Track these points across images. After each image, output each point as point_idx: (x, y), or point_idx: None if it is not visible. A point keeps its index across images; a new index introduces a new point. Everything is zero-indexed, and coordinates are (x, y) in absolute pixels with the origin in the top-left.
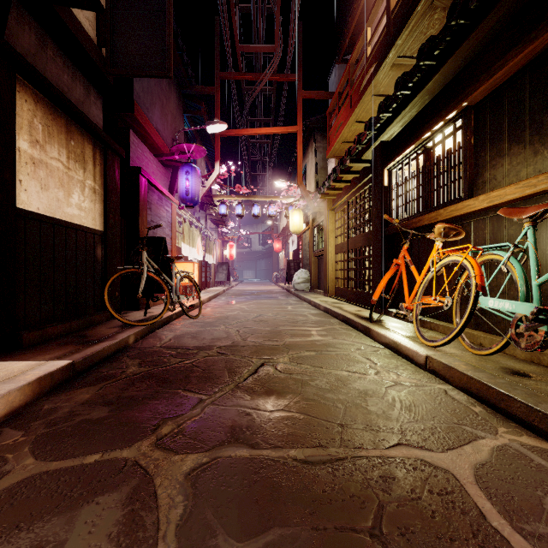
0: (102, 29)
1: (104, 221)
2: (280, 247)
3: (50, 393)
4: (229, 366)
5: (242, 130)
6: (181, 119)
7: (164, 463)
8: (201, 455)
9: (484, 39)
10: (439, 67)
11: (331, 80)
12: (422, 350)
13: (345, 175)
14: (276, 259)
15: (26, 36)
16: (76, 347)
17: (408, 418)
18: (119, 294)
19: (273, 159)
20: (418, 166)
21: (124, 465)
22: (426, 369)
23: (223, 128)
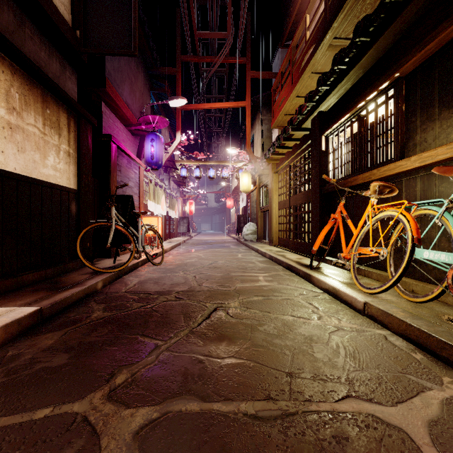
0: (76, 13)
1: (78, 181)
2: (232, 204)
3: (17, 338)
4: (185, 311)
5: (200, 105)
6: (147, 95)
7: (114, 419)
8: (152, 409)
9: (415, 15)
10: (373, 42)
11: (275, 62)
12: (360, 296)
13: (287, 141)
14: (228, 214)
15: (4, 15)
16: (47, 293)
17: (353, 366)
18: (92, 244)
19: (226, 130)
20: (352, 132)
21: (73, 421)
22: (365, 314)
23: (183, 103)
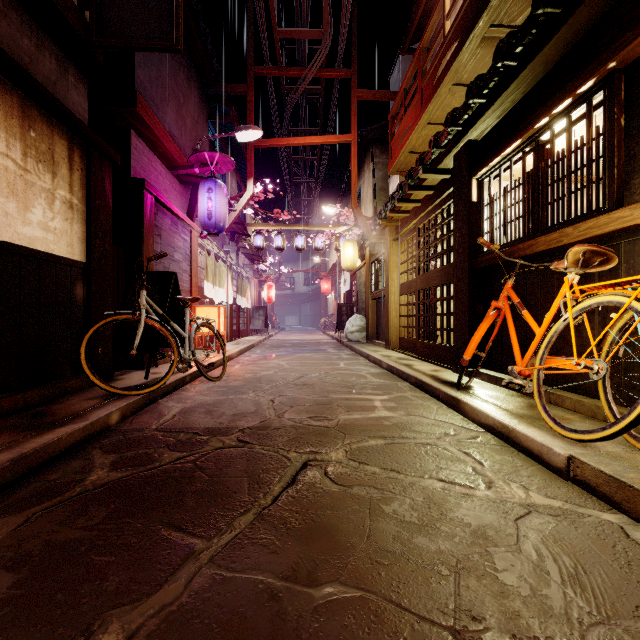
0: None
1: (87, 248)
2: (329, 287)
3: None
4: (252, 469)
5: (282, 139)
6: (204, 126)
7: None
8: None
9: None
10: (569, 13)
11: (394, 77)
12: (558, 445)
13: (415, 191)
14: (324, 303)
15: None
16: (15, 436)
17: (587, 610)
18: (111, 348)
19: (321, 180)
20: (525, 170)
21: None
22: (569, 477)
23: (256, 136)
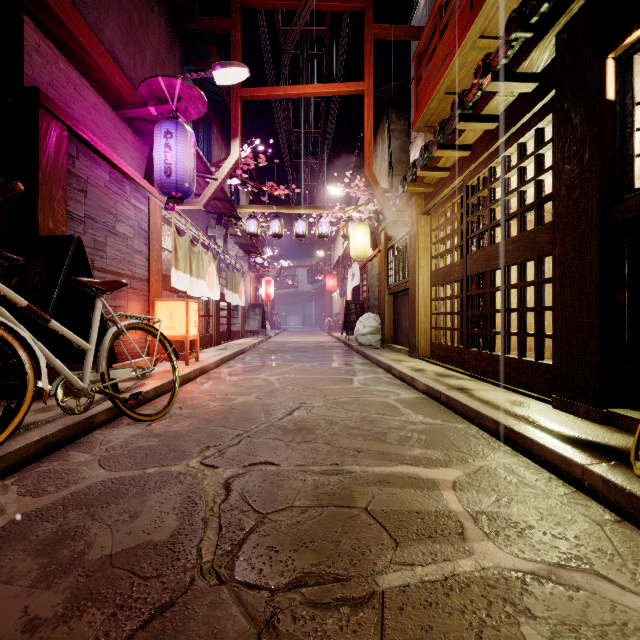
0: None
1: None
2: (334, 284)
3: None
4: None
5: (276, 88)
6: (177, 71)
7: None
8: None
9: None
10: None
11: (417, 16)
12: None
13: (469, 123)
14: (328, 301)
15: None
16: None
17: None
18: None
19: (325, 160)
20: None
21: None
22: None
23: (241, 76)
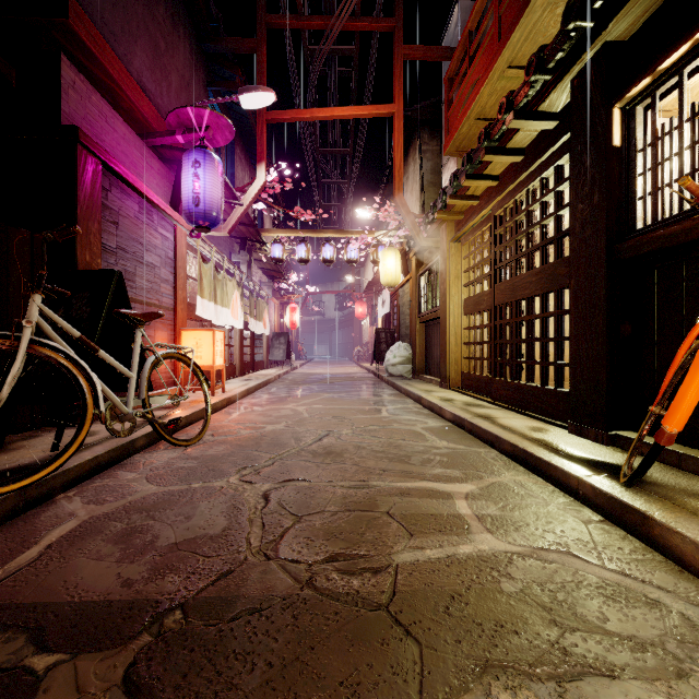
0: None
1: None
2: (364, 311)
3: None
4: None
5: (303, 111)
6: (201, 93)
7: None
8: None
9: None
10: None
11: (449, 35)
12: None
13: (495, 156)
14: (358, 330)
15: None
16: None
17: None
18: None
19: (354, 180)
20: None
21: None
22: None
23: (268, 100)
